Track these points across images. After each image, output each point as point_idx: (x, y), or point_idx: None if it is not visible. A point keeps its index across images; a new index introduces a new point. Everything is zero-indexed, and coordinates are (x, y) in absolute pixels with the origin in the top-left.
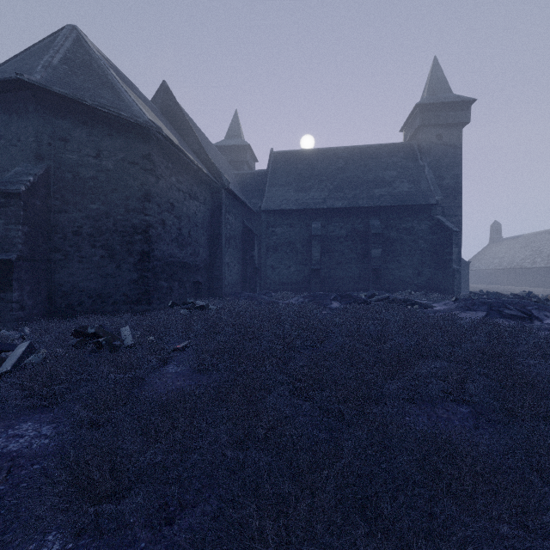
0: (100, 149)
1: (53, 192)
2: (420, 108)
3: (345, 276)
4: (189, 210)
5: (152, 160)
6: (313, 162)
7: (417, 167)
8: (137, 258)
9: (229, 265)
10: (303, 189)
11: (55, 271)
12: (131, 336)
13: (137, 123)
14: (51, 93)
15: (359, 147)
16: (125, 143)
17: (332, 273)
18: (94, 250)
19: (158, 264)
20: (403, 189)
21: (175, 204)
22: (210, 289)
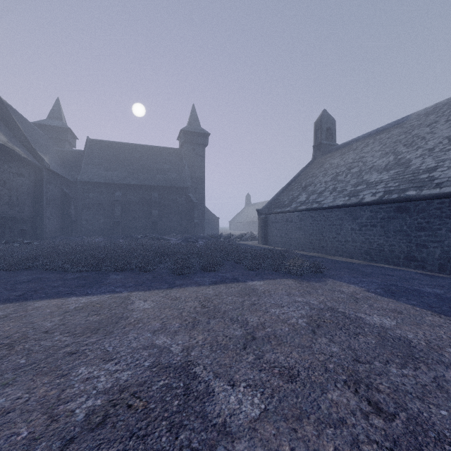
0: None
1: None
2: (183, 132)
3: (137, 226)
4: (17, 183)
5: None
6: (119, 152)
7: (182, 164)
8: None
9: (49, 219)
10: (111, 169)
11: None
12: None
13: None
14: None
15: (150, 146)
16: None
17: (129, 224)
18: None
19: None
20: (173, 177)
21: (7, 181)
22: (33, 234)
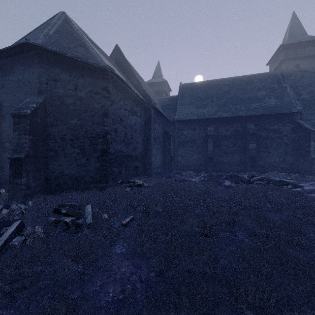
0: (77, 85)
1: (49, 114)
2: (283, 47)
3: (229, 161)
4: (131, 121)
5: (108, 90)
6: (207, 89)
7: (280, 87)
8: (99, 153)
9: (155, 155)
10: (201, 106)
11: (50, 163)
12: (91, 214)
13: (99, 67)
14: (47, 51)
15: (238, 77)
16: (92, 81)
17: (220, 160)
18: (73, 149)
19: (112, 157)
20: (271, 103)
21: (123, 119)
22: (144, 170)
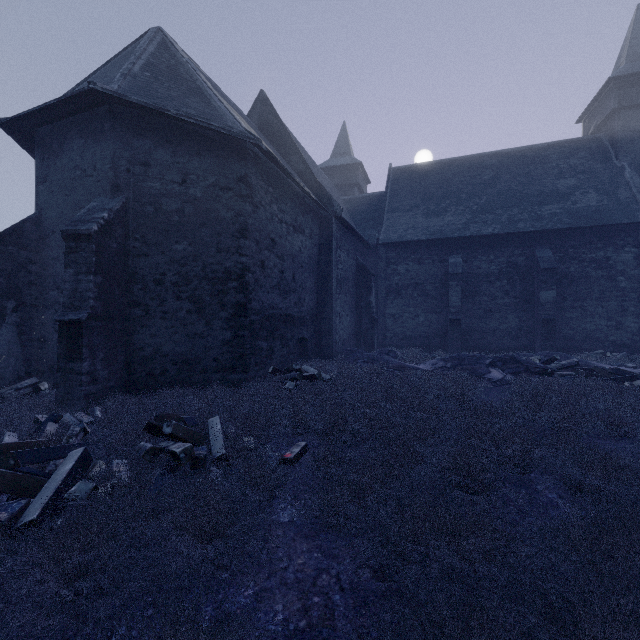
0: (187, 173)
1: (132, 232)
2: (616, 83)
3: (496, 328)
4: (293, 246)
5: (249, 183)
6: (447, 177)
7: (610, 169)
8: (231, 312)
9: (340, 316)
10: (435, 213)
11: (134, 332)
12: (221, 438)
13: (231, 134)
14: (129, 105)
15: (515, 150)
16: (217, 164)
17: (477, 325)
18: (179, 303)
19: (256, 318)
20: (588, 203)
21: (277, 240)
22: (317, 346)
